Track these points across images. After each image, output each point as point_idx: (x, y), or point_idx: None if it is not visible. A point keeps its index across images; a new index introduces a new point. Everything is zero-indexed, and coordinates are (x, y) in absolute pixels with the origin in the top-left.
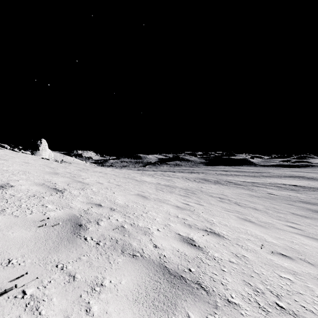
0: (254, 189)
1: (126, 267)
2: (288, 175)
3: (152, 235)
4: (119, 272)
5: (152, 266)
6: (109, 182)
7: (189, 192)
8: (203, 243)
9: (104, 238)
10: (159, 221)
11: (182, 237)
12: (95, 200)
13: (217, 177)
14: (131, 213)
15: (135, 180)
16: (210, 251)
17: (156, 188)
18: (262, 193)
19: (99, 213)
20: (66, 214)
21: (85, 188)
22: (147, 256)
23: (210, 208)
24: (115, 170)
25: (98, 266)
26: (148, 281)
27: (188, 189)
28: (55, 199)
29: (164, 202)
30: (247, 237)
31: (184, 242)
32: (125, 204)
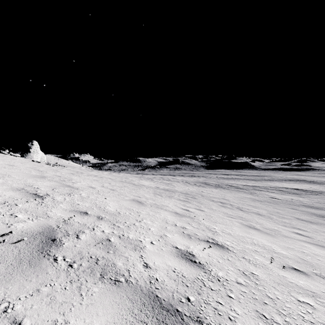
0: (256, 193)
1: (102, 301)
2: (289, 178)
3: (144, 250)
4: (90, 310)
5: (138, 296)
6: (102, 186)
7: (189, 197)
8: (205, 259)
9: (80, 257)
10: (154, 231)
11: (179, 251)
12: (81, 208)
13: (218, 181)
14: (122, 222)
15: (133, 184)
16: (213, 269)
17: (154, 192)
18: (264, 197)
19: (82, 224)
20: (39, 226)
21: (73, 193)
22: (134, 280)
23: (211, 214)
24: (112, 174)
25: (62, 302)
26: (131, 323)
27: (188, 193)
28: (31, 207)
29: (161, 209)
30: (254, 248)
31: (182, 258)
32: (116, 212)
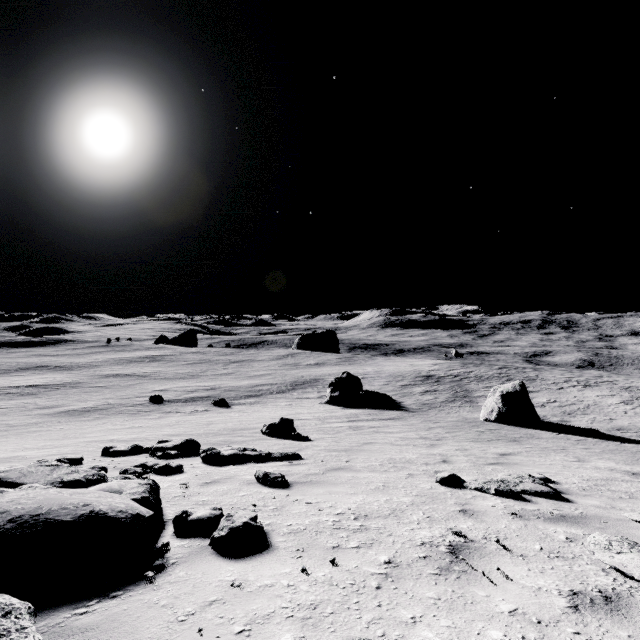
0: None
1: None
2: (24, 365)
3: None
4: None
5: None
6: None
7: None
8: None
9: None
10: None
11: None
12: None
13: None
14: None
15: None
16: None
17: None
18: None
19: None
20: None
21: None
22: None
23: None
24: None
25: None
26: None
27: None
28: None
29: None
30: None
31: None
32: None
